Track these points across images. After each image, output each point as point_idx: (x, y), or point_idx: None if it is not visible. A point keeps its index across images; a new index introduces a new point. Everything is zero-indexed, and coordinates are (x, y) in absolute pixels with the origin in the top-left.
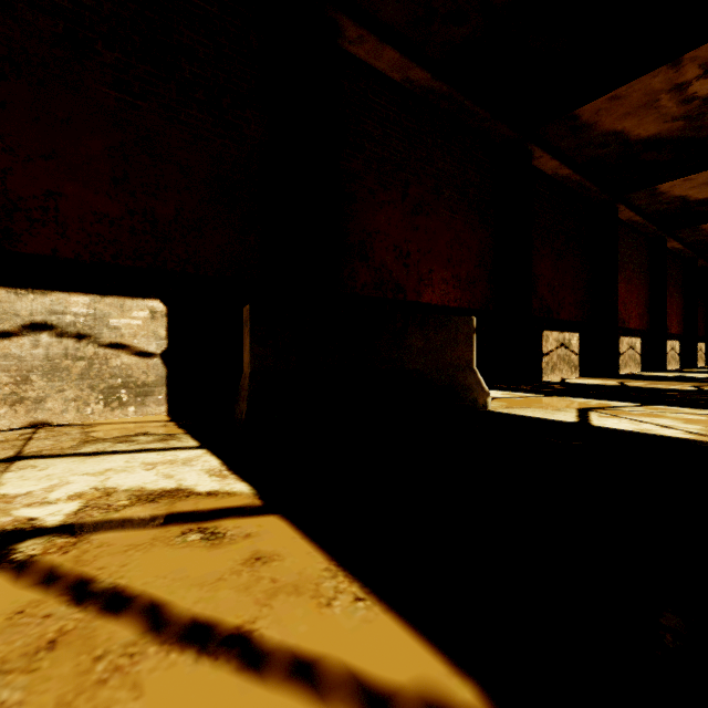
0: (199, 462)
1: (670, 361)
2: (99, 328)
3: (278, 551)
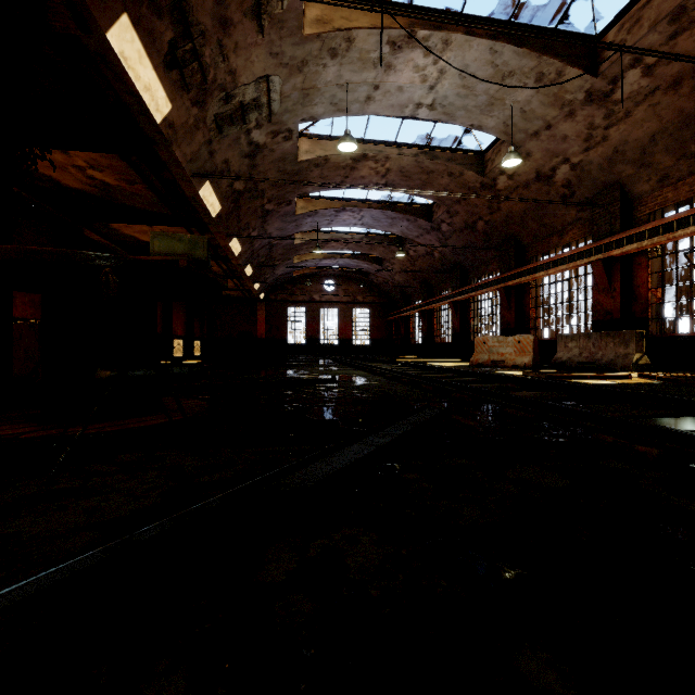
0: None
1: (178, 351)
2: None
3: None
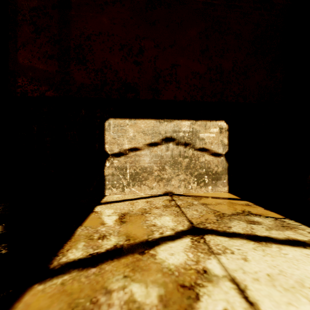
0: None
1: None
2: (194, 139)
3: None
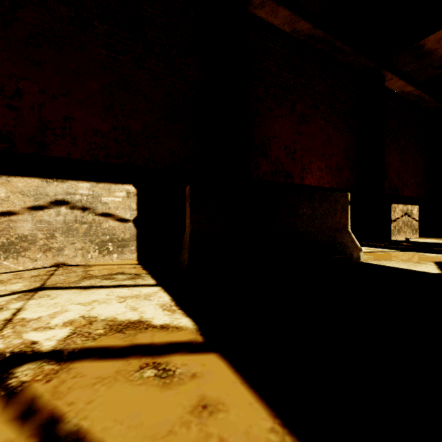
0: (156, 298)
1: None
2: (95, 203)
3: (221, 398)
